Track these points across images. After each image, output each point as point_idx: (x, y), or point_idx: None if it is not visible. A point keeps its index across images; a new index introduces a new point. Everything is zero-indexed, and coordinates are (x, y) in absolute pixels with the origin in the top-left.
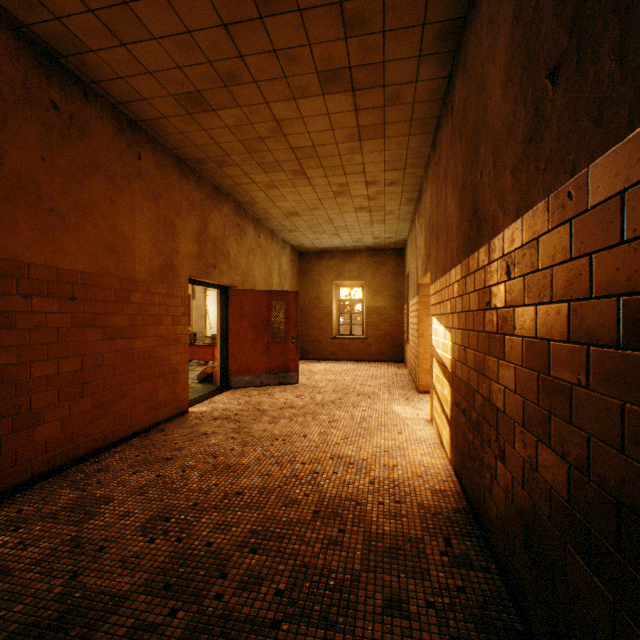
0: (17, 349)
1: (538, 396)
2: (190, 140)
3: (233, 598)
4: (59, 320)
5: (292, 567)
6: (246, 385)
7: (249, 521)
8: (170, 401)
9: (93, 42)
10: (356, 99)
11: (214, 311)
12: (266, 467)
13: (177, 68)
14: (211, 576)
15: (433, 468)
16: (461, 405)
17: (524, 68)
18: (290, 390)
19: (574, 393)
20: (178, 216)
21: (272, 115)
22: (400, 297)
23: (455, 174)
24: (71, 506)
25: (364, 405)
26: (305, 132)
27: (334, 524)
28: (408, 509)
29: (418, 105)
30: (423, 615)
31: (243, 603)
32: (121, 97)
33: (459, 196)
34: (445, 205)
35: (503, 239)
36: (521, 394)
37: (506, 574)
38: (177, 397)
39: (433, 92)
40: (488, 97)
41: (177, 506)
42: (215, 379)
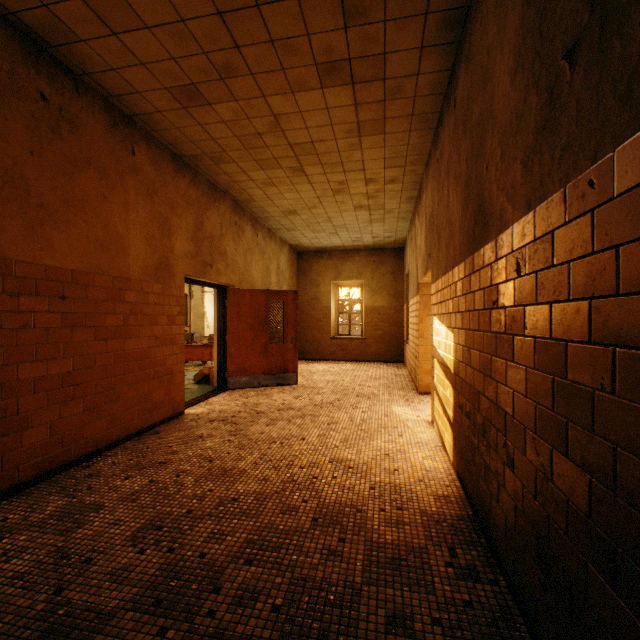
0: (3, 350)
1: (553, 401)
2: (186, 135)
3: (227, 615)
4: (48, 320)
5: (289, 580)
6: (244, 386)
7: (245, 530)
8: (165, 403)
9: (83, 31)
10: (356, 93)
11: (212, 311)
12: (263, 471)
13: (171, 59)
14: (204, 590)
15: (435, 472)
16: (465, 408)
17: (536, 51)
18: (288, 391)
19: (597, 399)
20: (174, 213)
21: (270, 109)
22: (399, 297)
23: (458, 169)
24: (59, 514)
25: (363, 406)
26: (303, 127)
27: (334, 533)
28: (410, 516)
29: (419, 99)
30: (429, 633)
31: (237, 620)
32: (114, 90)
33: (463, 192)
34: (447, 202)
35: (512, 234)
36: (533, 398)
37: (516, 588)
38: (172, 399)
39: (435, 86)
40: (495, 86)
41: (170, 514)
42: (212, 380)
